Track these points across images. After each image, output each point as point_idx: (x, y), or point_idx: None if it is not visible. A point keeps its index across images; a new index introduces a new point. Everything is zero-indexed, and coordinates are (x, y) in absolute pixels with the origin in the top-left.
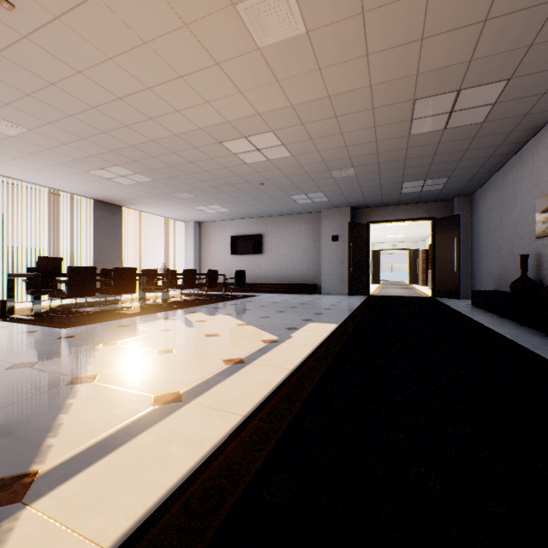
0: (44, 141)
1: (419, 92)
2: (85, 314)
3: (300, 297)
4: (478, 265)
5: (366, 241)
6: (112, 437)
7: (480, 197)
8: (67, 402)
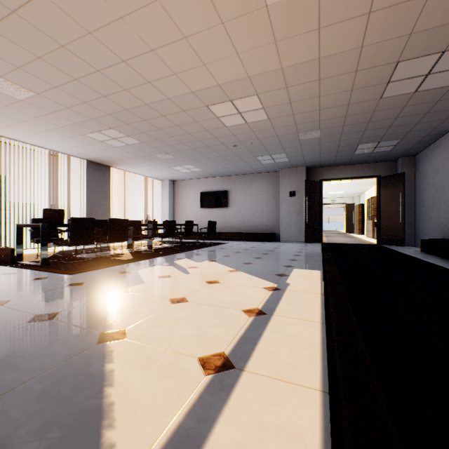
0: (49, 105)
1: (405, 53)
2: (85, 260)
3: (264, 244)
4: (422, 216)
5: (319, 196)
6: (183, 428)
7: (425, 157)
8: (106, 367)
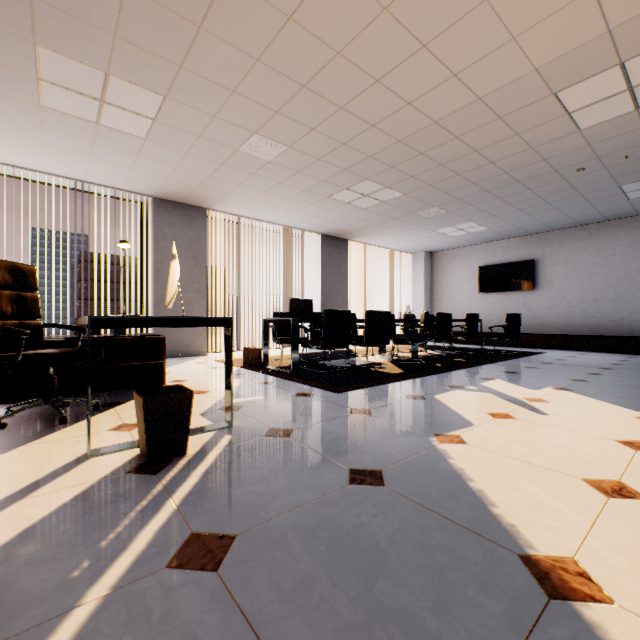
0: (297, 161)
1: None
2: (339, 370)
3: (636, 360)
4: None
5: None
6: None
7: None
8: None
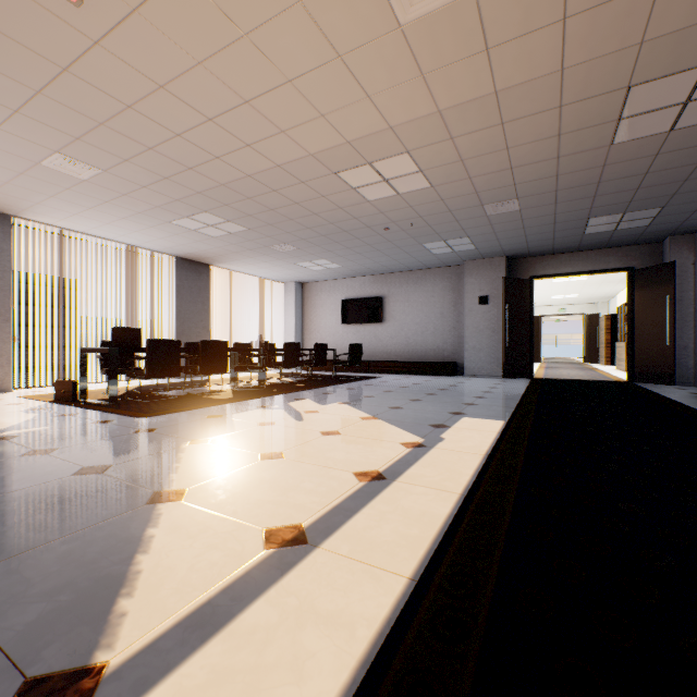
0: (120, 185)
1: (639, 72)
2: (167, 399)
3: (436, 380)
4: None
5: (529, 304)
6: (211, 604)
7: None
8: (146, 532)
